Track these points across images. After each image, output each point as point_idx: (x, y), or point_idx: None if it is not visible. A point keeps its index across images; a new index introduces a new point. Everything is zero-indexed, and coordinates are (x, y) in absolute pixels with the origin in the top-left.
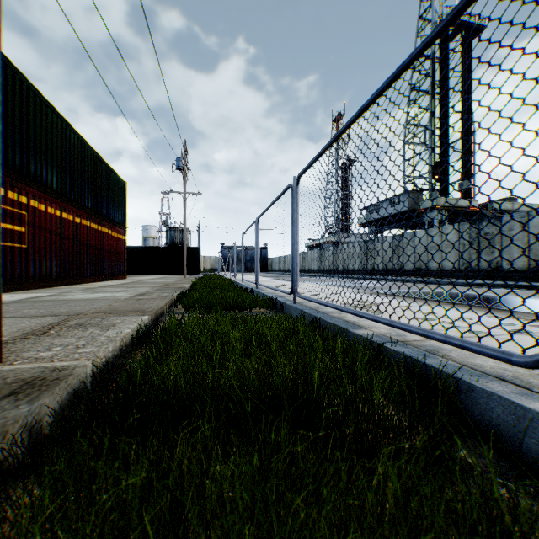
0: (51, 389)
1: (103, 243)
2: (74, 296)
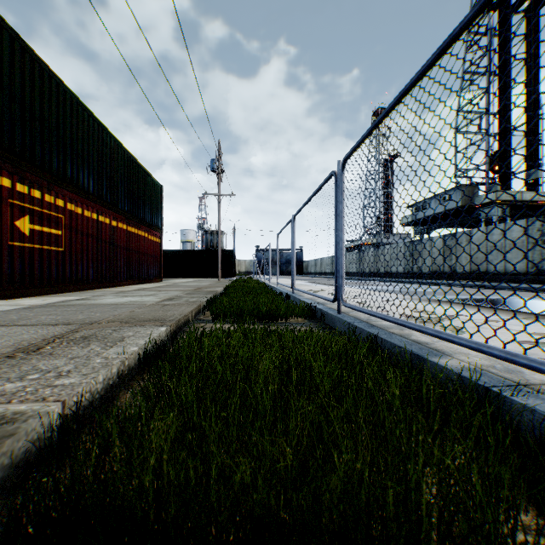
0: None
1: (139, 246)
2: (103, 300)
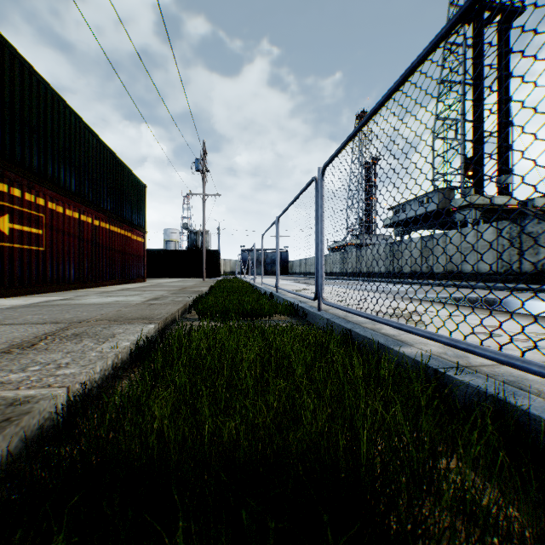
0: None
1: (122, 246)
2: (87, 300)
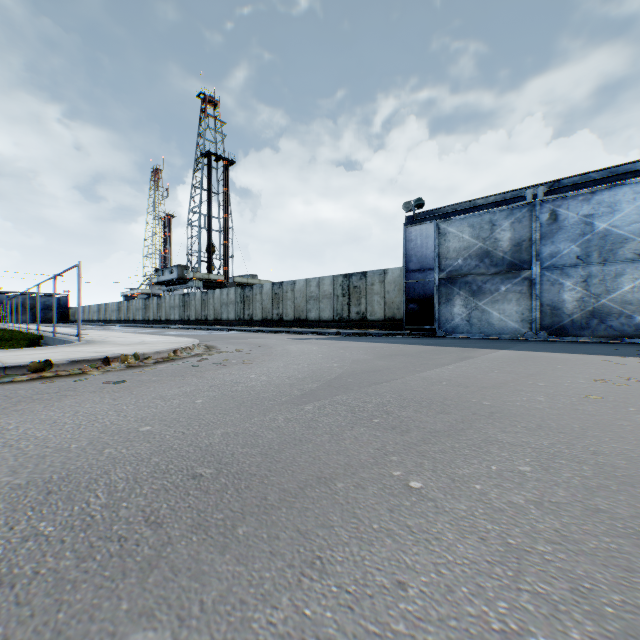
0: None
1: None
2: None
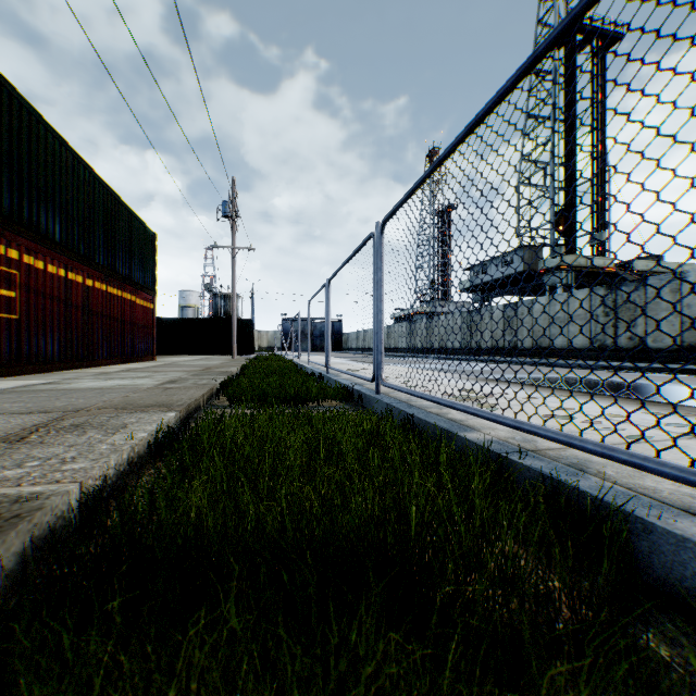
0: (2, 535)
1: (124, 314)
2: (80, 383)
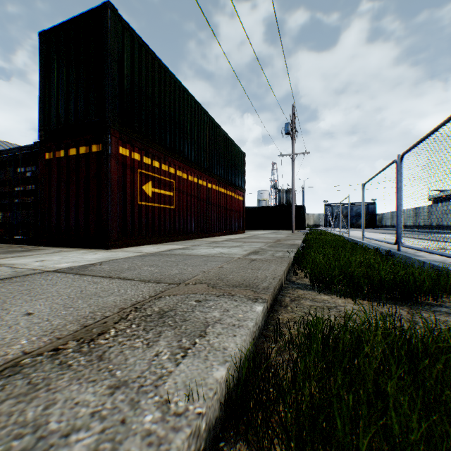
0: None
1: (227, 204)
2: (198, 250)
